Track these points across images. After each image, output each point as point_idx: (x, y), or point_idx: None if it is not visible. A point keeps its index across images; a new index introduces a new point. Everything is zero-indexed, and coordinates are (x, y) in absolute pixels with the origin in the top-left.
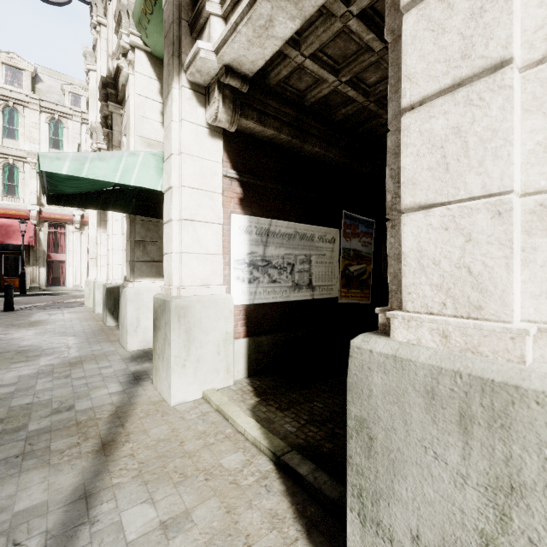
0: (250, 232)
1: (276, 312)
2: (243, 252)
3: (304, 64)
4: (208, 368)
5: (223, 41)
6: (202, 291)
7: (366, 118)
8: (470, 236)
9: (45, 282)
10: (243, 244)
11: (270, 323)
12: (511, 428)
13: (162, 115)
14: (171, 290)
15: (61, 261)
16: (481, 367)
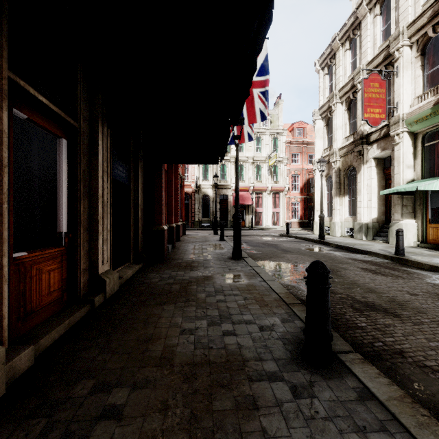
0: None
1: None
2: None
3: None
4: None
5: None
6: None
7: None
8: None
9: (254, 223)
10: None
11: None
12: None
13: (412, 154)
14: None
15: (259, 212)
16: None
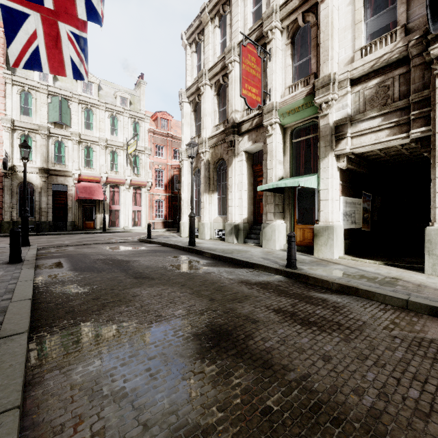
0: (343, 203)
1: (348, 232)
2: (342, 210)
3: (373, 150)
4: (339, 249)
5: (355, 147)
6: (336, 223)
7: (379, 157)
8: None
9: (108, 224)
10: (342, 207)
11: (346, 236)
12: None
13: (283, 149)
14: (330, 223)
15: (116, 210)
16: None
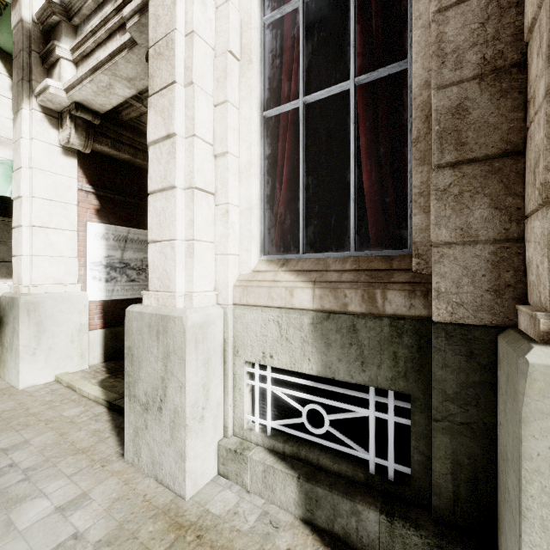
0: (108, 239)
1: None
2: (100, 255)
3: None
4: (60, 355)
5: (72, 85)
6: (54, 289)
7: None
8: (166, 256)
9: None
10: (100, 248)
11: None
12: (168, 332)
13: None
14: (20, 288)
15: None
16: (164, 311)
